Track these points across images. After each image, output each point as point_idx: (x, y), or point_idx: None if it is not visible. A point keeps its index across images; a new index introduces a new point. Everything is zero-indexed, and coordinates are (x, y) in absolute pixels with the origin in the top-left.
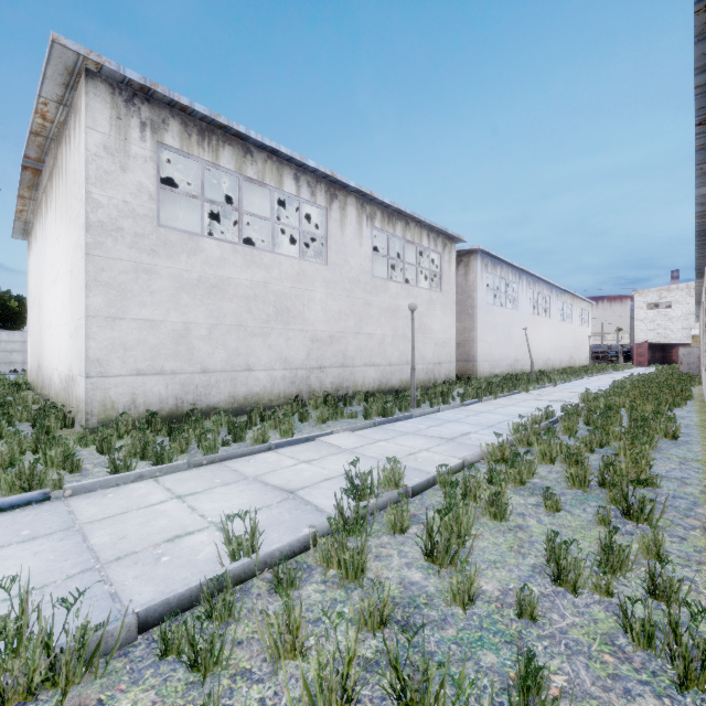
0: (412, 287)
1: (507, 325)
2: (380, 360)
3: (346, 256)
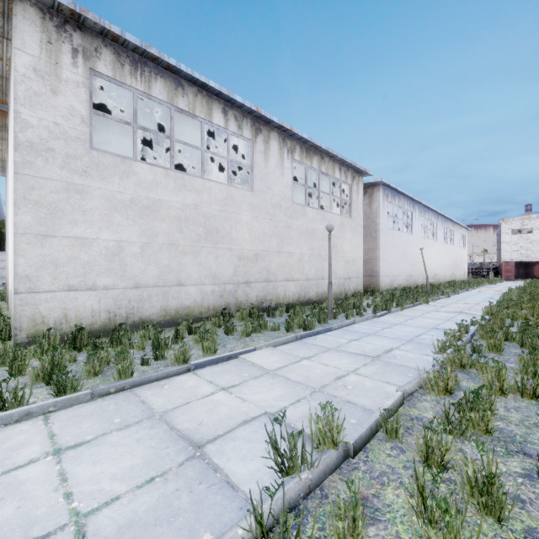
0: (326, 212)
1: (404, 246)
2: (299, 275)
3: (270, 184)
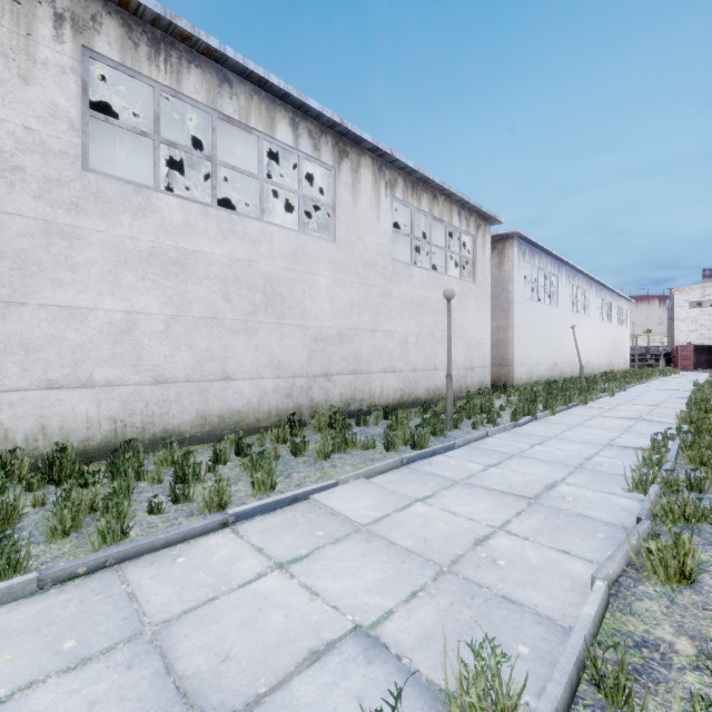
0: (440, 275)
1: (546, 324)
2: (401, 364)
3: (360, 232)
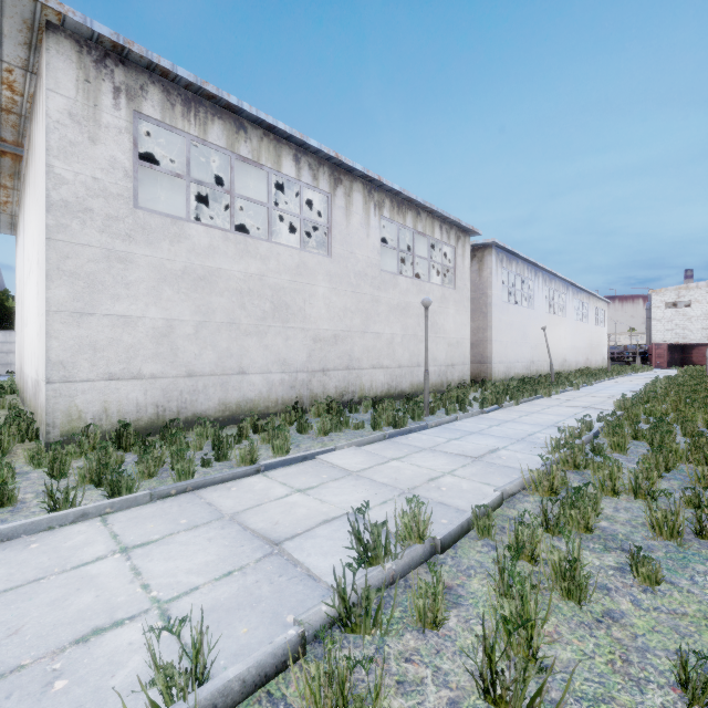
0: (423, 282)
1: (523, 325)
2: (388, 361)
3: (352, 247)
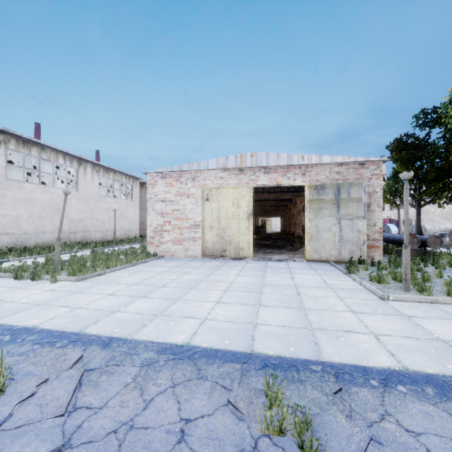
0: (117, 199)
1: None
2: (102, 229)
3: (87, 187)
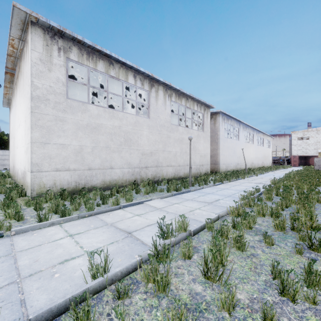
0: (189, 129)
1: (234, 147)
2: (174, 163)
3: (158, 114)
